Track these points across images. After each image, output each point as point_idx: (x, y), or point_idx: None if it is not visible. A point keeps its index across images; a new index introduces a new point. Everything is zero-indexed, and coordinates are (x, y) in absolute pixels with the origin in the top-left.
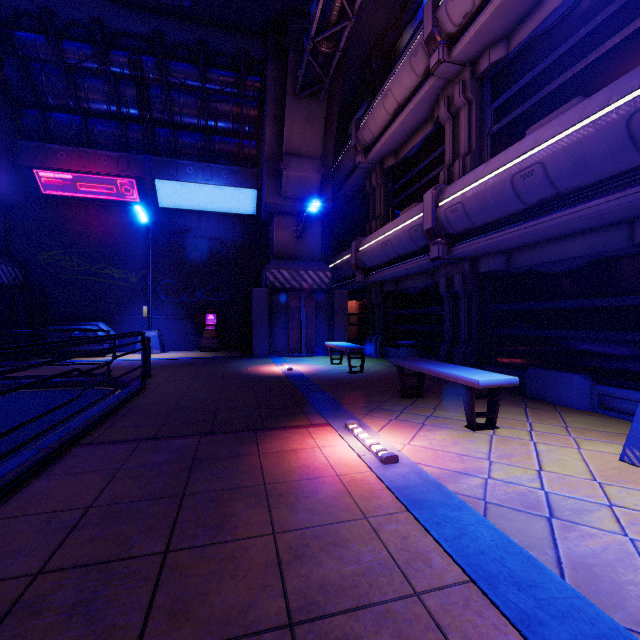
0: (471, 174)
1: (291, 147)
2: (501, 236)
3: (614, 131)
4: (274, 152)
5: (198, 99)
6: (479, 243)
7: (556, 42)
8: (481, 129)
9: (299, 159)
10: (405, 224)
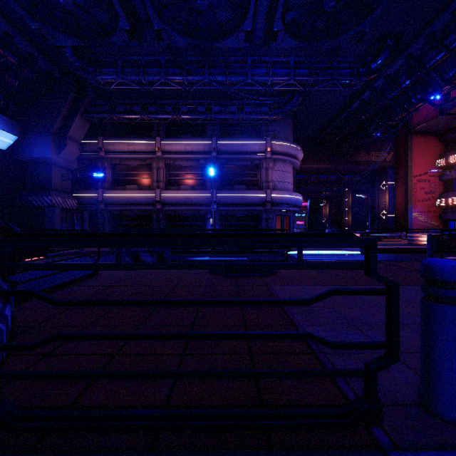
0: (173, 192)
1: (71, 135)
2: (179, 208)
3: (202, 199)
4: (57, 131)
5: (21, 83)
6: (173, 208)
7: (185, 170)
8: (166, 176)
9: (73, 141)
10: (144, 195)
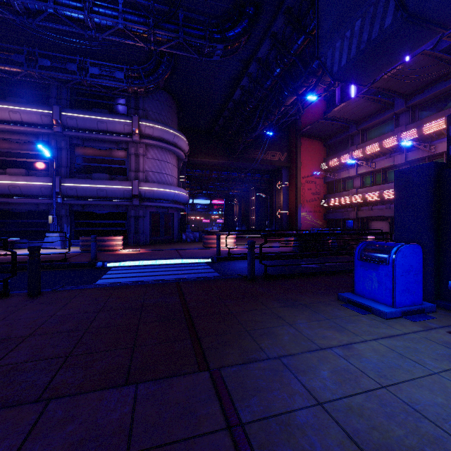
0: None
1: None
2: (1, 200)
3: (38, 188)
4: None
5: None
6: None
7: (16, 147)
8: None
9: None
10: None
